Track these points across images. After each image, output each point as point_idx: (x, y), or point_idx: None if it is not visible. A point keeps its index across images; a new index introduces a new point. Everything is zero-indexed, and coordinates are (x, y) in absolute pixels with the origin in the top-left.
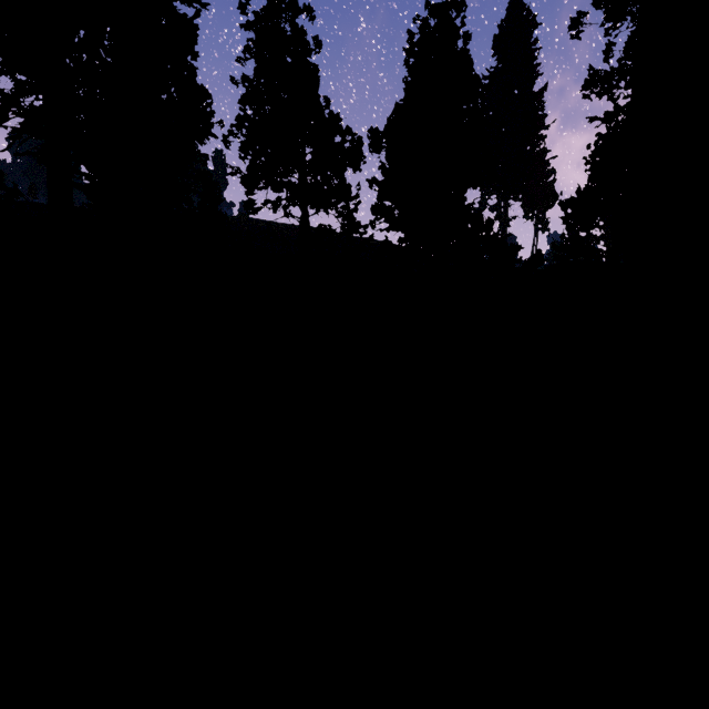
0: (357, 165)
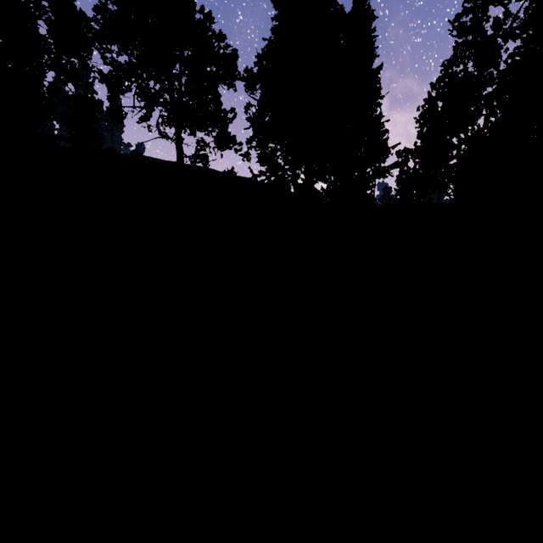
0: (231, 81)
